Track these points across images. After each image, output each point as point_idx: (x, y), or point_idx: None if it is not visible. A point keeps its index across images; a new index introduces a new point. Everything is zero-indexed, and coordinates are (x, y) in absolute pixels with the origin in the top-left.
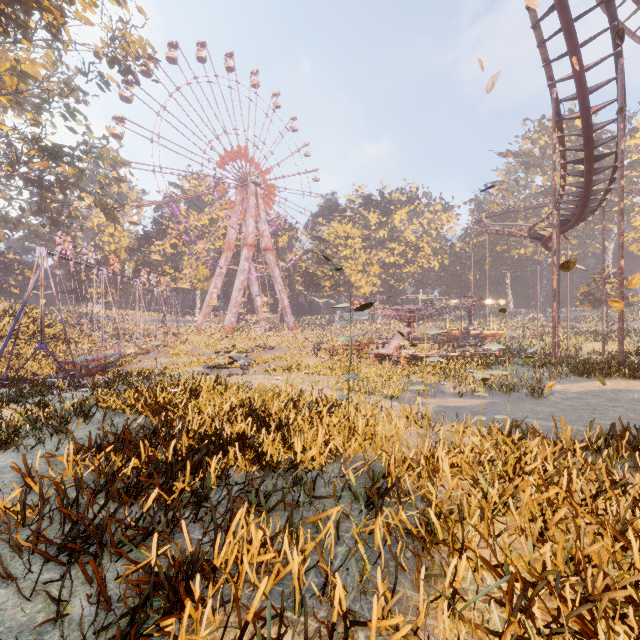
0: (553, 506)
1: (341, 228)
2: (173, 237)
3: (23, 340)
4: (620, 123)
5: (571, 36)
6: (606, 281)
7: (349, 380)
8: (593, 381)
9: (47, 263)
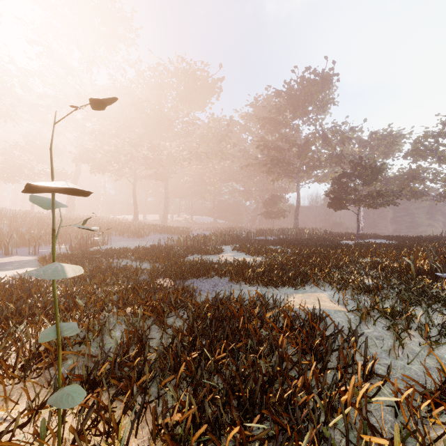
0: None
1: None
2: None
3: None
4: None
5: None
6: None
7: None
8: None
9: None
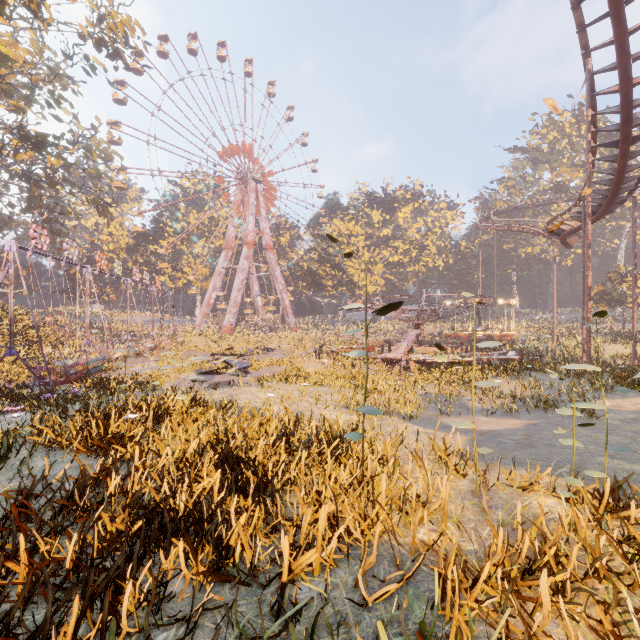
0: None
1: (344, 226)
2: (171, 235)
3: (2, 343)
4: None
5: None
6: (623, 280)
7: (356, 393)
8: None
9: (17, 258)
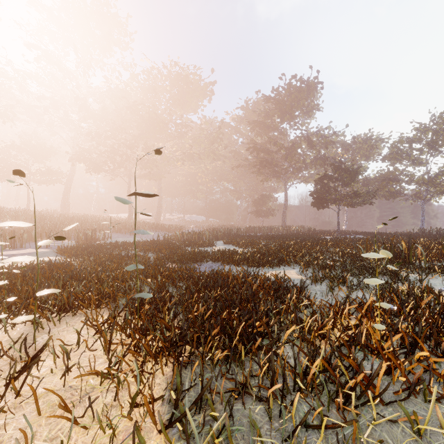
0: None
1: None
2: None
3: None
4: None
5: None
6: None
7: None
8: None
9: None
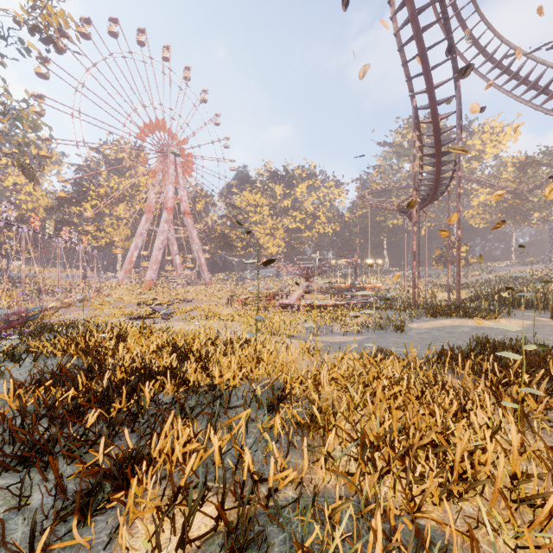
0: (396, 399)
1: (251, 197)
2: (94, 198)
3: None
4: (458, 129)
5: (425, 61)
6: (453, 246)
7: (258, 324)
8: (439, 320)
9: None
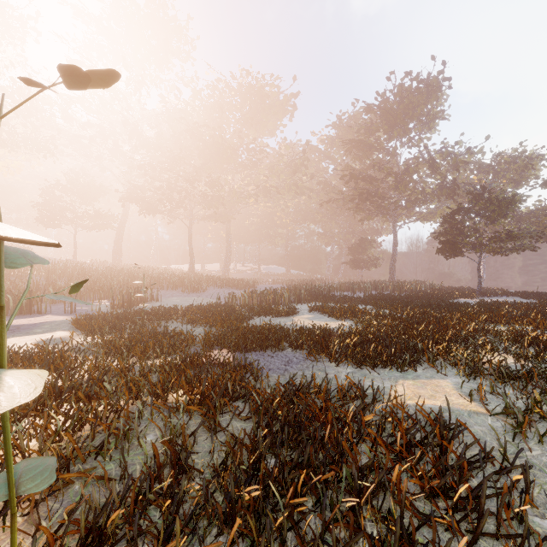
0: None
1: None
2: None
3: None
4: None
5: None
6: None
7: None
8: None
9: None
